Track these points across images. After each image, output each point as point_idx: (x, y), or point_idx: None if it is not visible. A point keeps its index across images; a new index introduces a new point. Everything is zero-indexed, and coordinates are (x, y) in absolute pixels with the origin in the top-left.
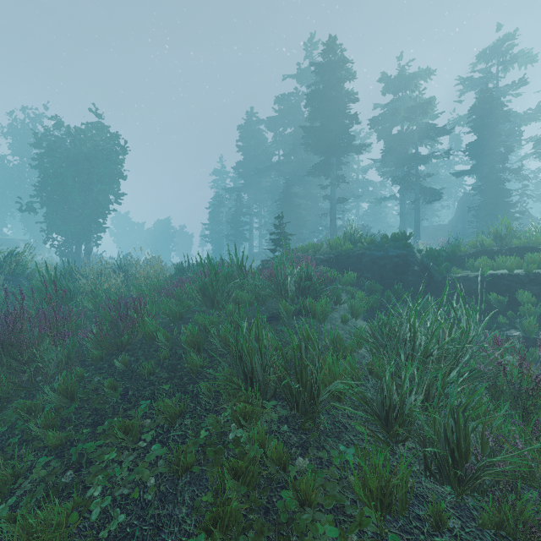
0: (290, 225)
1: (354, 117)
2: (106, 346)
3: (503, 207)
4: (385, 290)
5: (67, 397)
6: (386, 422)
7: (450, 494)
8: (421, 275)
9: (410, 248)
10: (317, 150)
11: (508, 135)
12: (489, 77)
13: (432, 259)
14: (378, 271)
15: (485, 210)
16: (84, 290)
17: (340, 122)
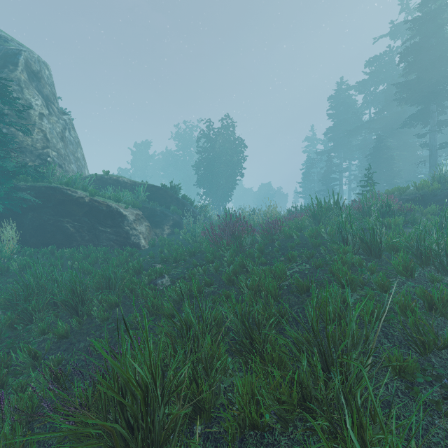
0: (381, 176)
1: None
2: (268, 239)
3: None
4: None
5: (260, 252)
6: (421, 258)
7: (447, 279)
8: None
9: None
10: (412, 101)
11: None
12: None
13: None
14: None
15: None
16: (245, 220)
17: (441, 67)
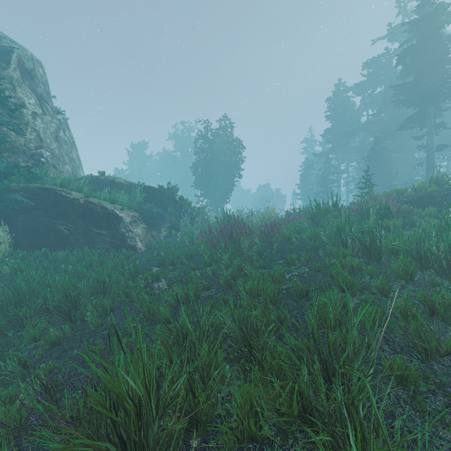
0: (379, 178)
1: None
2: (266, 241)
3: None
4: None
5: (258, 255)
6: (420, 261)
7: (448, 283)
8: None
9: None
10: (409, 104)
11: None
12: None
13: None
14: None
15: None
16: (243, 222)
17: (438, 69)
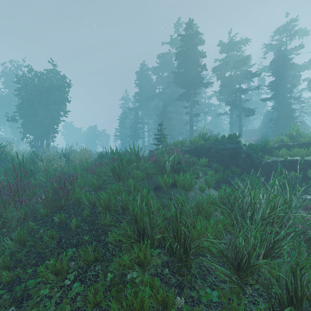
0: (166, 129)
1: (204, 66)
2: (50, 207)
3: (290, 119)
4: (225, 169)
5: (20, 244)
6: (238, 268)
7: None
8: (246, 160)
9: (239, 144)
10: (182, 85)
11: (293, 77)
12: (281, 43)
13: (252, 150)
14: (220, 157)
15: (280, 121)
16: (40, 169)
17: (195, 69)
